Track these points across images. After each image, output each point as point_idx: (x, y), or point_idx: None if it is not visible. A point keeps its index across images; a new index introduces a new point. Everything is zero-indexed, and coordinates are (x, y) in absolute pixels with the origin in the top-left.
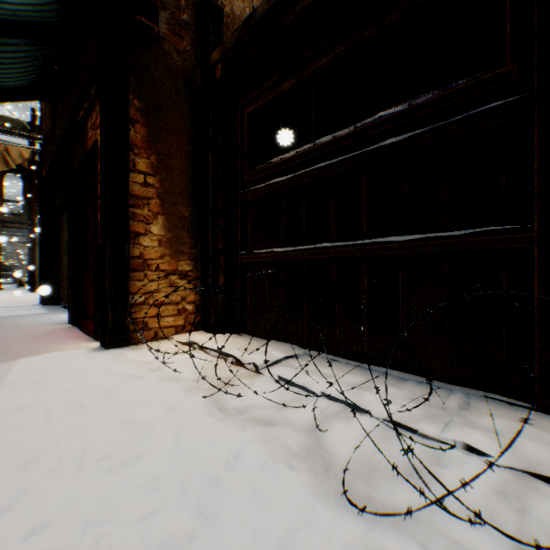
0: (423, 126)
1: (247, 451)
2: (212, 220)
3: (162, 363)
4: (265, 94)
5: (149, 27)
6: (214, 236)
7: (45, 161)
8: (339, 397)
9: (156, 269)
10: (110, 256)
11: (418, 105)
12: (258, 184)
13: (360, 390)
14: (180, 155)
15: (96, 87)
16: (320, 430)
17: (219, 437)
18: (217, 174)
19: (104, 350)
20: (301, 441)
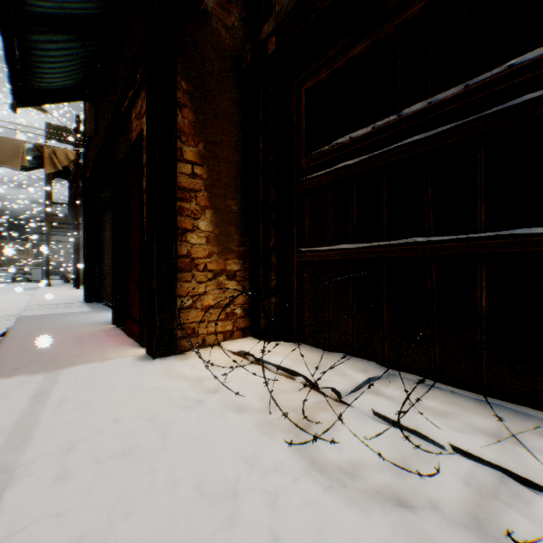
0: None
1: None
2: (263, 214)
3: (222, 384)
4: (328, 65)
5: None
6: (264, 232)
7: (89, 162)
8: (484, 457)
9: (204, 269)
10: (157, 255)
11: None
12: (319, 170)
13: (504, 443)
14: (228, 143)
15: (142, 70)
16: (512, 539)
17: (338, 529)
18: (268, 162)
19: (151, 359)
20: None
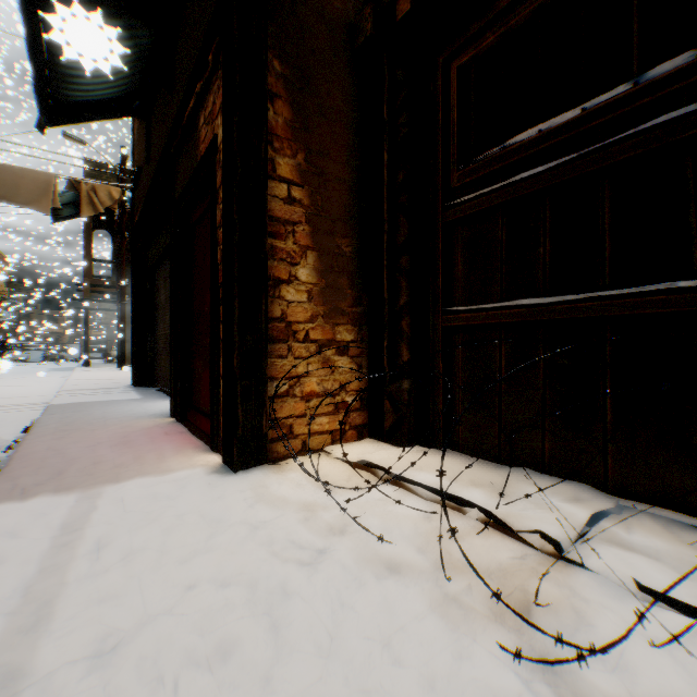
0: None
1: None
2: (388, 258)
3: (355, 521)
4: (498, 23)
5: None
6: (390, 285)
7: (137, 202)
8: None
9: (305, 338)
10: (239, 317)
11: None
12: (481, 187)
13: None
14: (338, 155)
15: (215, 47)
16: None
17: None
18: (397, 181)
19: (230, 472)
20: None
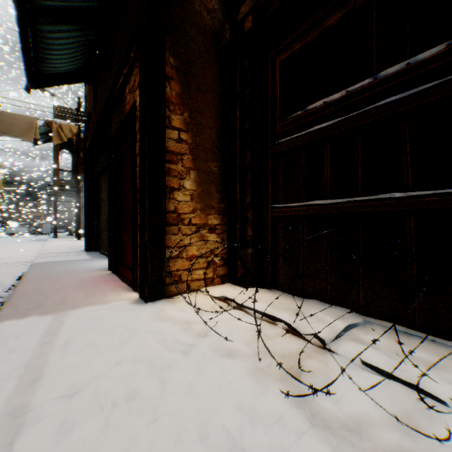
0: None
1: None
2: (239, 174)
3: (212, 329)
4: (302, 37)
5: None
6: (241, 190)
7: (88, 135)
8: None
9: (189, 223)
10: (149, 211)
11: None
12: (292, 133)
13: None
14: (209, 112)
15: (135, 49)
16: None
17: None
18: (245, 128)
19: (143, 302)
20: None
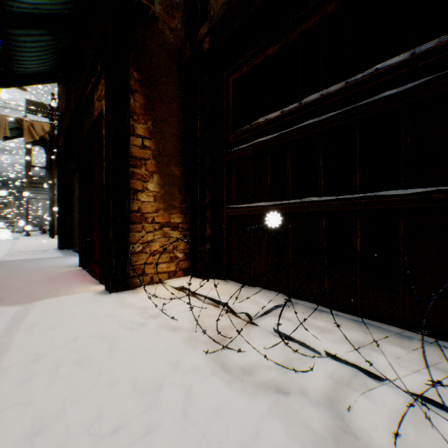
0: (429, 74)
1: (266, 433)
2: (200, 178)
3: (161, 310)
4: (249, 61)
5: (146, 7)
6: (201, 192)
7: (61, 133)
8: (346, 359)
9: (152, 221)
10: (113, 210)
11: (424, 52)
12: (242, 144)
13: (365, 349)
14: (172, 121)
15: (101, 62)
16: (348, 410)
17: (231, 408)
18: (204, 136)
19: (108, 293)
20: (325, 420)
